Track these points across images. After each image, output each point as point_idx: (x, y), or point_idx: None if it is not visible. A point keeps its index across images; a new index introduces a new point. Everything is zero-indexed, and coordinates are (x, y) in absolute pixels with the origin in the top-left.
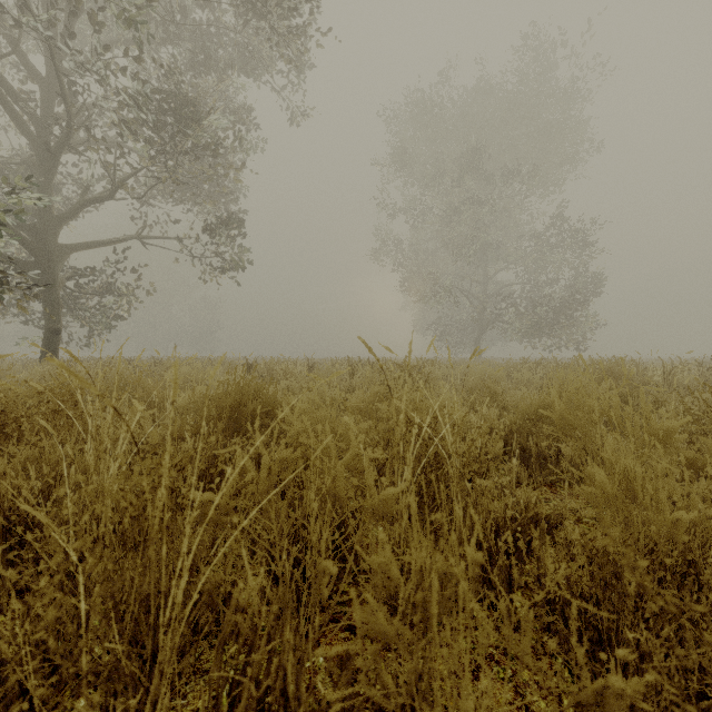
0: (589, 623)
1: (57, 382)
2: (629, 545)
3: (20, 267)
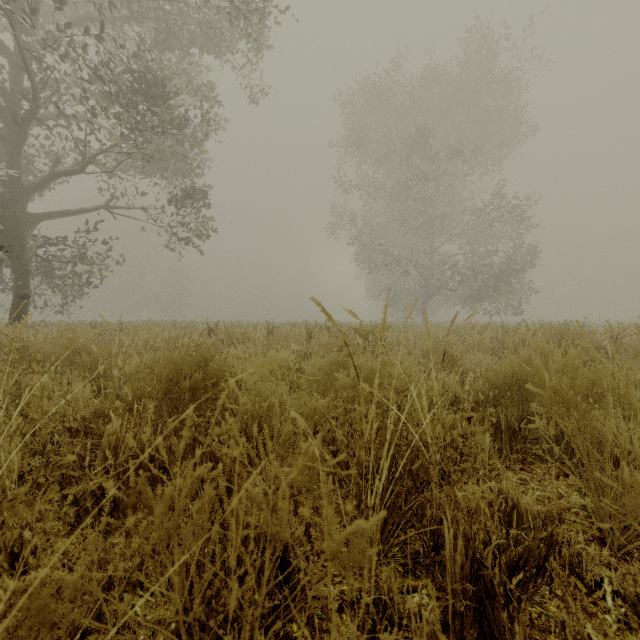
0: None
1: None
2: None
3: None
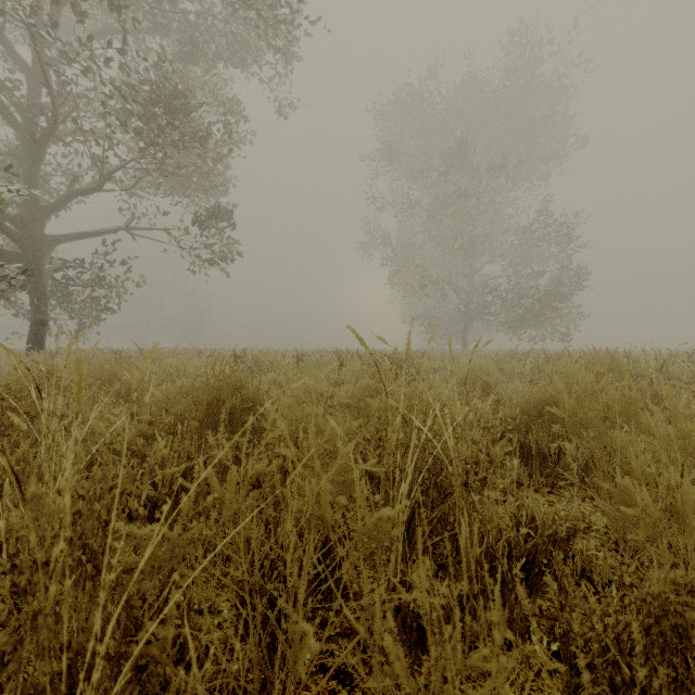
0: (644, 693)
1: (12, 376)
2: (692, 589)
3: (6, 258)
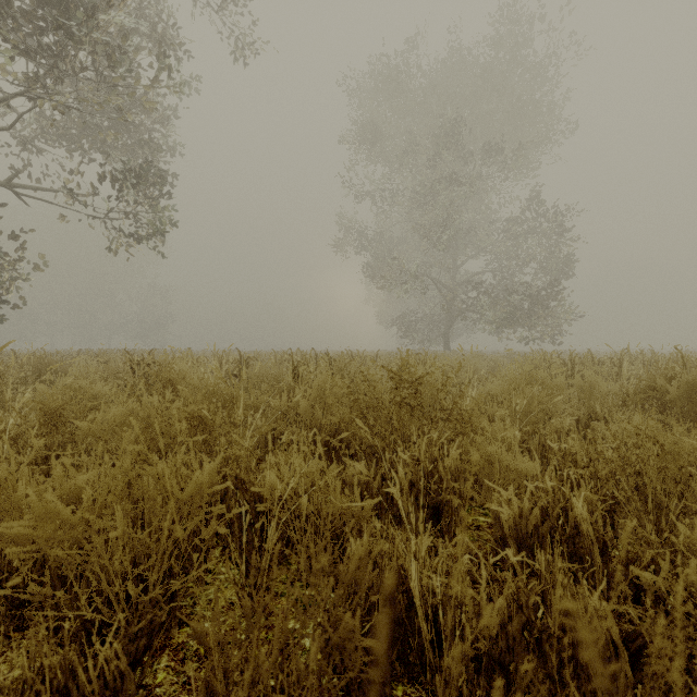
0: None
1: None
2: None
3: None
